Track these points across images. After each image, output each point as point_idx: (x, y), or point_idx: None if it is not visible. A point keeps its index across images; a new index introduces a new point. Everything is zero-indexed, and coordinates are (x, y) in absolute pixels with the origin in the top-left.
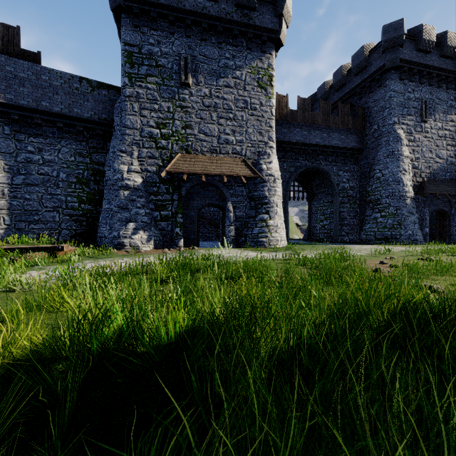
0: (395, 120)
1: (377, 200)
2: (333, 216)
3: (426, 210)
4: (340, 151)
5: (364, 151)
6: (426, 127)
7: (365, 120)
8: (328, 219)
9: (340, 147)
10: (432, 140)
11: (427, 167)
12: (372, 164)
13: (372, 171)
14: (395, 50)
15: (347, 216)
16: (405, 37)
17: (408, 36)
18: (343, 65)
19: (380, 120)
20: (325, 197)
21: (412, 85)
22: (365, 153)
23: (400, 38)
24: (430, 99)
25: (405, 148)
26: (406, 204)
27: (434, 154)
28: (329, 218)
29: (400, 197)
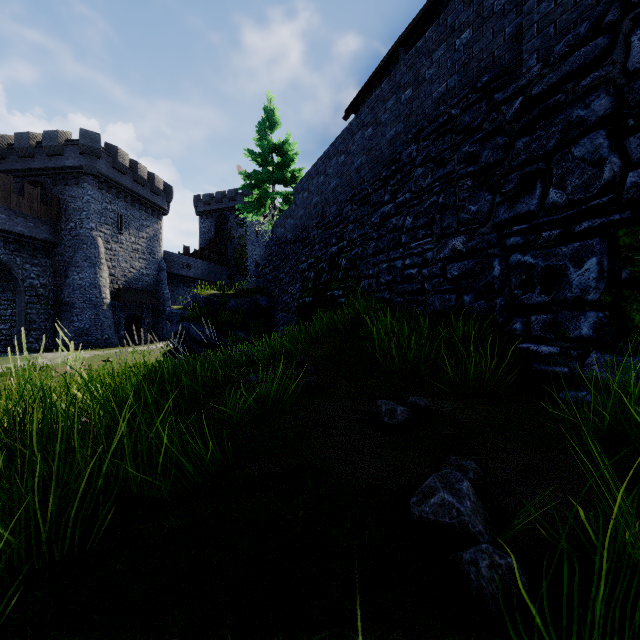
0: (93, 226)
1: (75, 304)
2: (16, 318)
3: (122, 315)
4: (28, 241)
5: (60, 246)
6: (122, 239)
7: (61, 211)
8: (9, 323)
9: (28, 236)
10: (127, 252)
11: (124, 275)
12: (69, 263)
13: (70, 271)
14: (93, 159)
15: (37, 319)
16: (102, 151)
17: (106, 151)
18: (32, 133)
19: (78, 220)
20: (3, 292)
21: (110, 196)
22: (61, 249)
23: (98, 151)
24: (126, 214)
25: (103, 256)
26: (103, 309)
27: (130, 264)
28: (10, 321)
29: (98, 303)
